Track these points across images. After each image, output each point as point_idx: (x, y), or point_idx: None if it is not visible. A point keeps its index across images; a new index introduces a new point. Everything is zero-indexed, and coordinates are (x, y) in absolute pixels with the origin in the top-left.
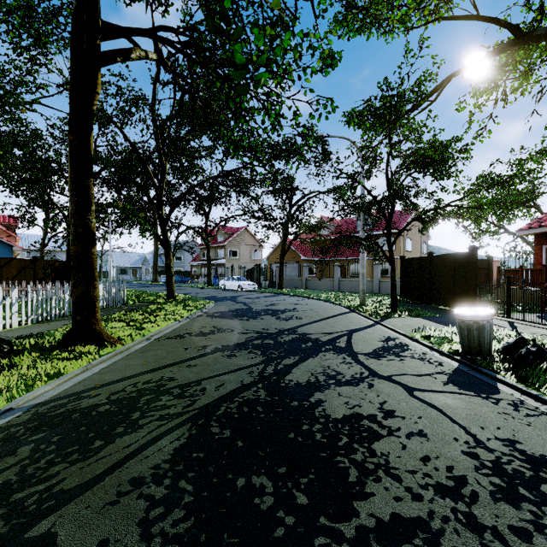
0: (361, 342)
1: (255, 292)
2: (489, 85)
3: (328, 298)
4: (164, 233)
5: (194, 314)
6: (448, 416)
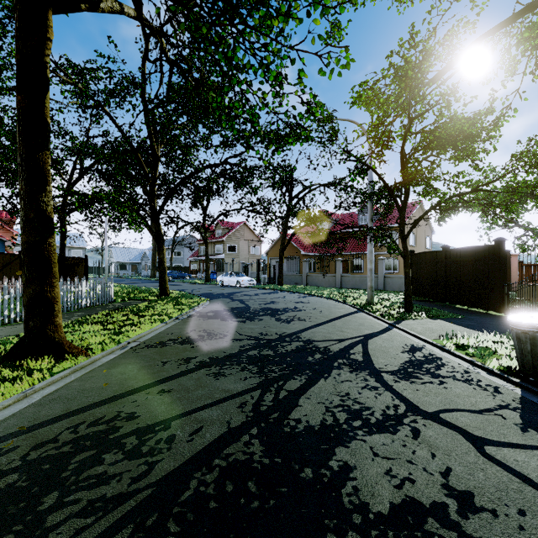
0: (381, 353)
1: (253, 288)
2: (526, 47)
3: (331, 295)
4: (157, 226)
5: (185, 313)
6: None
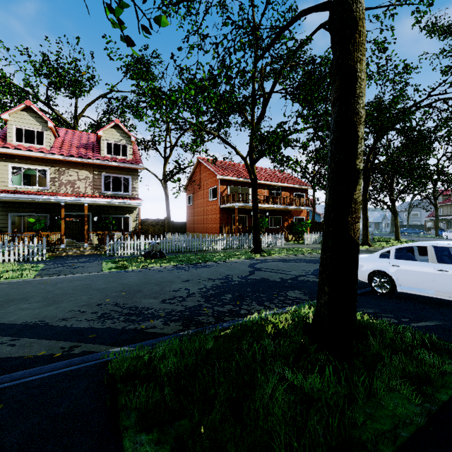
0: None
1: None
2: None
3: None
4: (393, 207)
5: None
6: None
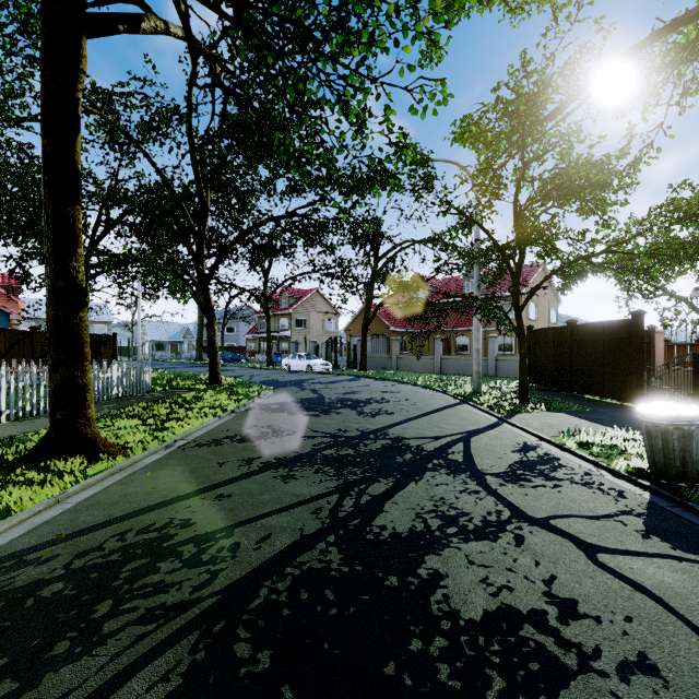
0: (487, 453)
1: (329, 375)
2: (668, 74)
3: (428, 383)
4: (206, 295)
5: (243, 406)
6: (680, 616)
